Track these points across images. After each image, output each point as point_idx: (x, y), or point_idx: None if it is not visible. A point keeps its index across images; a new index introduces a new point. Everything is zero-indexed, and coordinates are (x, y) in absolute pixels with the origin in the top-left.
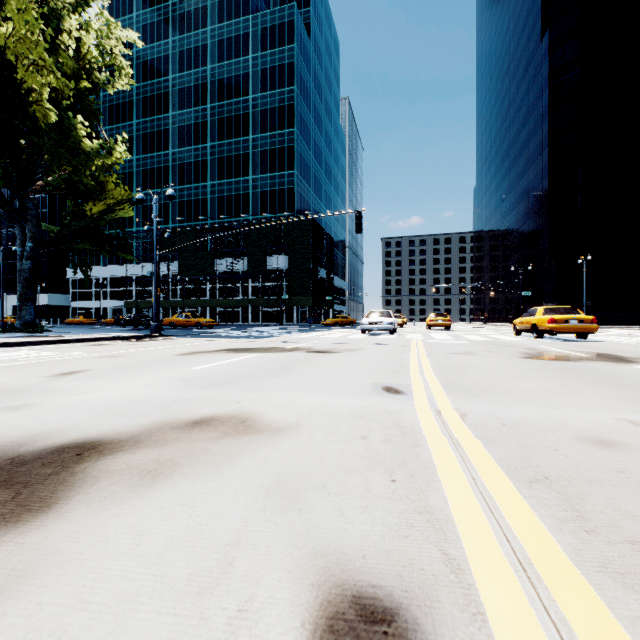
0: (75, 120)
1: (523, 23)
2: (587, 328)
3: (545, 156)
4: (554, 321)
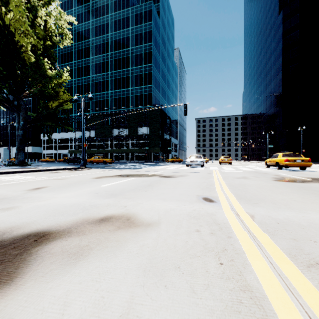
0: (44, 61)
1: (268, 7)
2: (306, 164)
3: (280, 75)
4: (288, 160)
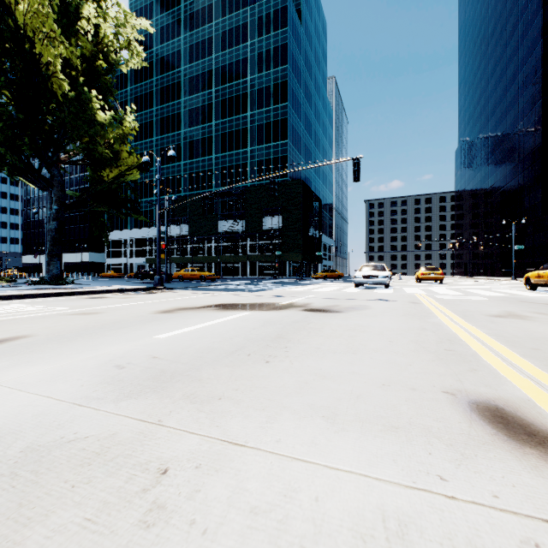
0: (92, 94)
1: None
2: None
3: (538, 109)
4: None
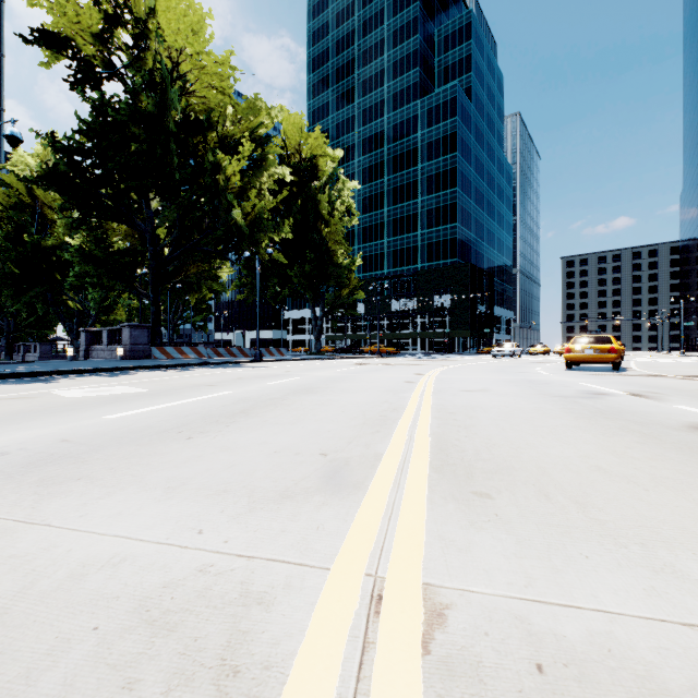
0: (340, 252)
1: None
2: None
3: None
4: None
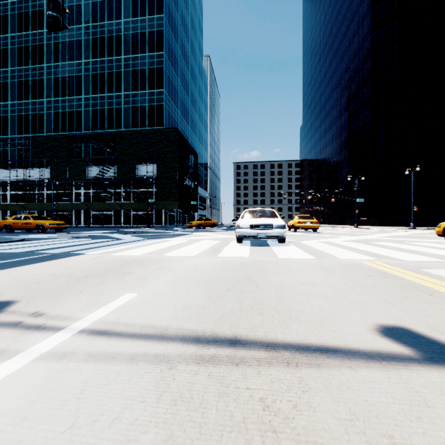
0: None
1: None
2: None
3: (367, 91)
4: None
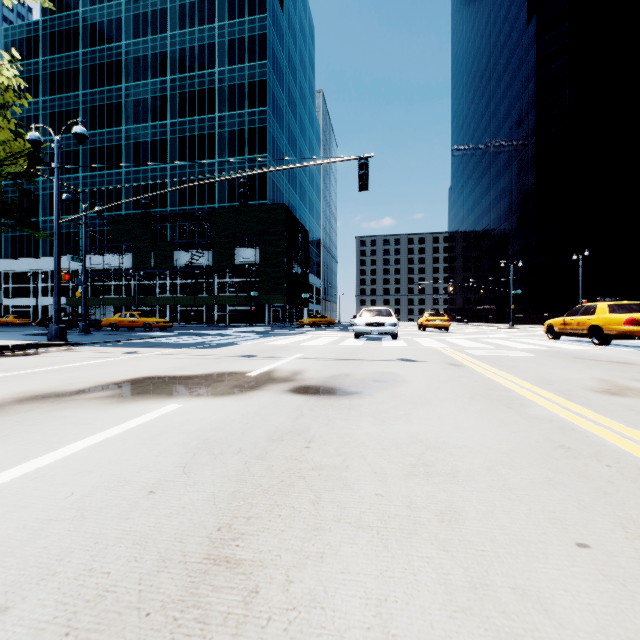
0: None
1: (505, 13)
2: None
3: (531, 149)
4: (636, 322)
